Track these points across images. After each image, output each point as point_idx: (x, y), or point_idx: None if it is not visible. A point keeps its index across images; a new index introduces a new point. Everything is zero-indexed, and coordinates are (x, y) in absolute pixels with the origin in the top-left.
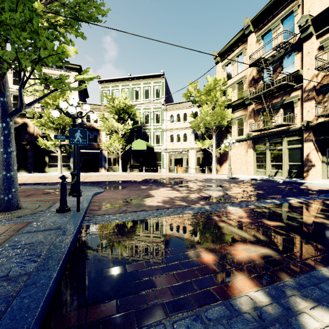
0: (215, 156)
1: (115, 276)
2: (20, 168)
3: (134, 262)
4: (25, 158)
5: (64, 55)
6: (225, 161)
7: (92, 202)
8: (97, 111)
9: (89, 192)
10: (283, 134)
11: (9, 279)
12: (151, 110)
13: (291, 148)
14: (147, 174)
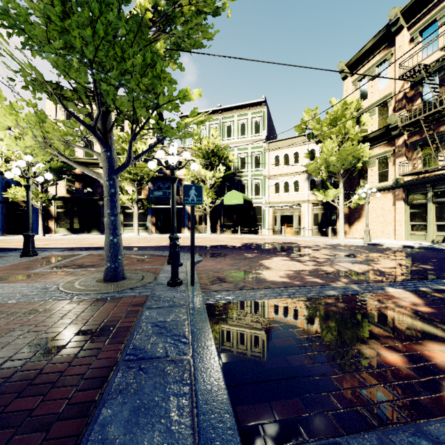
0: (342, 212)
1: (281, 370)
2: (93, 228)
3: (294, 354)
4: (98, 215)
5: (185, 99)
6: (358, 219)
7: (197, 273)
8: (180, 156)
9: (186, 260)
10: None
11: (172, 360)
12: (249, 151)
13: None
14: (244, 236)
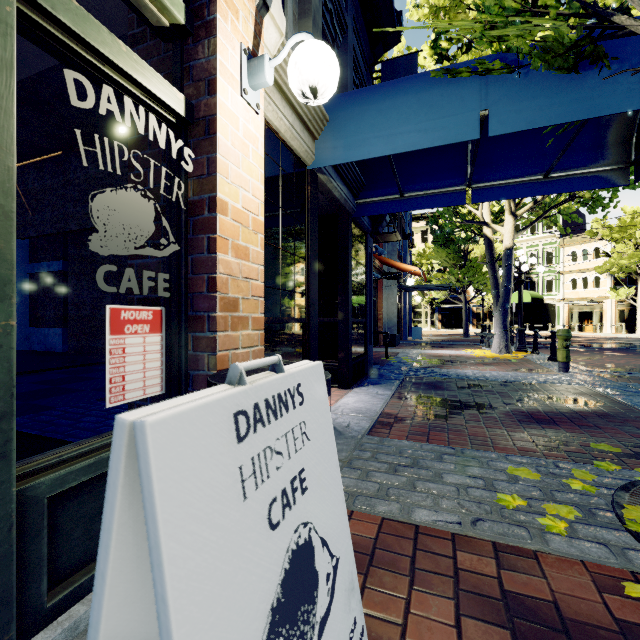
0: None
1: None
2: None
3: None
4: None
5: None
6: None
7: None
8: None
9: None
10: None
11: None
12: (539, 248)
13: None
14: (532, 332)
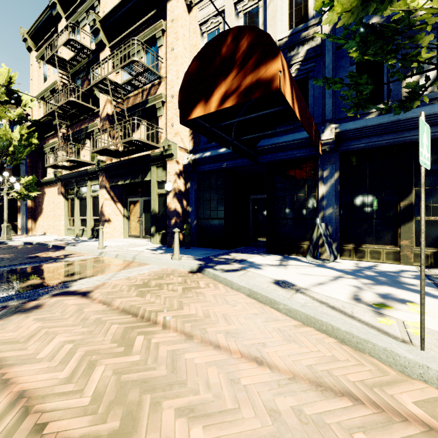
0: None
1: None
2: None
3: None
4: None
5: None
6: (40, 213)
7: None
8: None
9: None
10: (86, 176)
11: None
12: None
13: (94, 196)
14: None
